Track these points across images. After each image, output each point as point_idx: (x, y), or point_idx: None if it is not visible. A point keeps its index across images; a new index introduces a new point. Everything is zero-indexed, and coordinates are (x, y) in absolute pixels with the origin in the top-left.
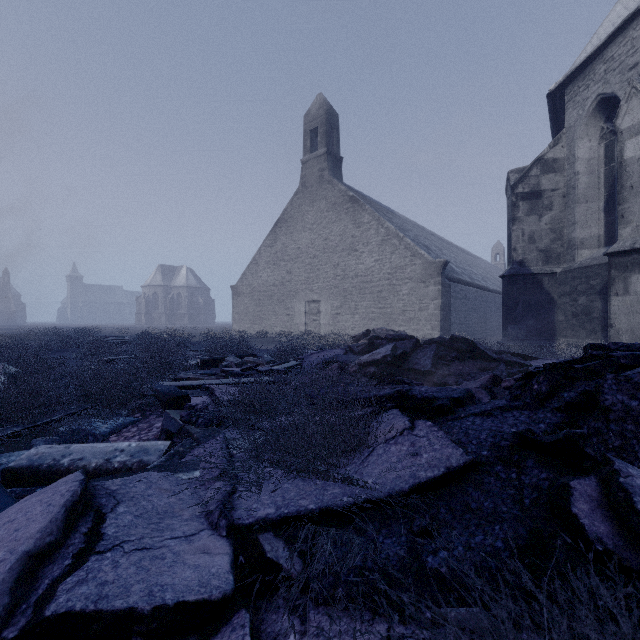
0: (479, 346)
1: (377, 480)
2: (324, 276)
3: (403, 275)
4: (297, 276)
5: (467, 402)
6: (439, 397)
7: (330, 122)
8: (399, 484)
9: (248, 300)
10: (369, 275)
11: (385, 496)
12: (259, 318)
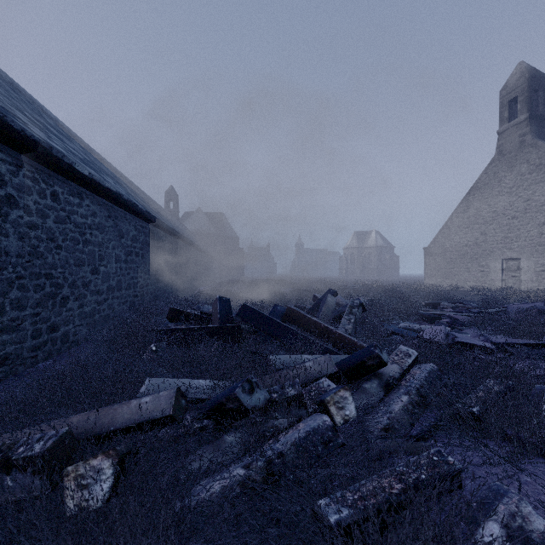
0: None
1: None
2: (525, 235)
3: None
4: (492, 236)
5: None
6: None
7: (533, 86)
8: None
9: (439, 259)
10: None
11: None
12: (451, 274)
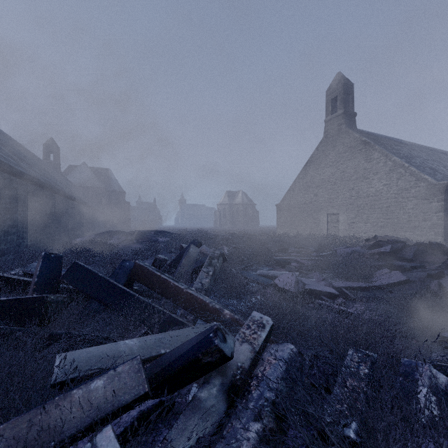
0: (447, 248)
1: (375, 283)
2: (342, 197)
3: (408, 194)
4: (321, 197)
5: (420, 268)
6: (405, 265)
7: (346, 91)
8: (383, 283)
9: (287, 213)
10: (378, 195)
11: (378, 285)
12: (294, 225)
